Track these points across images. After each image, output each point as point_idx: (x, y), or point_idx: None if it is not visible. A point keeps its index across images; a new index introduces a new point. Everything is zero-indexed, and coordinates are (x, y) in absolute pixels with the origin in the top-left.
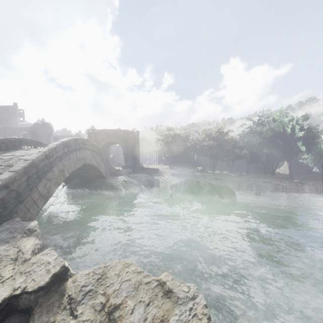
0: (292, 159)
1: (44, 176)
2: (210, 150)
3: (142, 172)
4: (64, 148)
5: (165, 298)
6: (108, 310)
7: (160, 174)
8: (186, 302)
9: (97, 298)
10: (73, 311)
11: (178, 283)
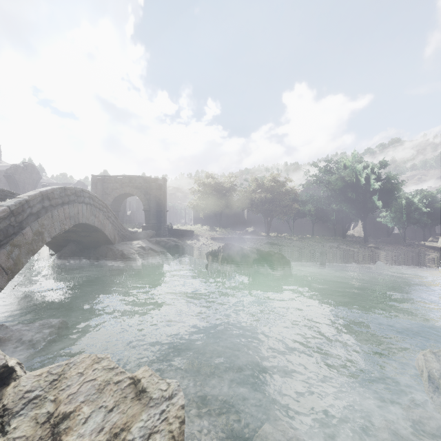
0: (369, 217)
1: (9, 241)
2: (263, 205)
3: (169, 235)
4: (43, 201)
5: (135, 400)
6: (54, 421)
7: (195, 238)
8: (160, 403)
9: (43, 407)
10: (4, 426)
11: (156, 380)
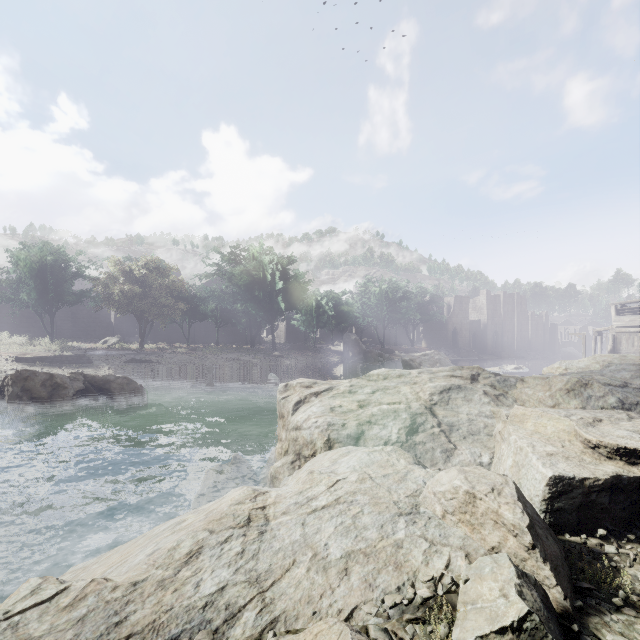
0: (288, 319)
1: None
2: (132, 302)
3: None
4: None
5: None
6: None
7: None
8: None
9: None
10: None
11: None
